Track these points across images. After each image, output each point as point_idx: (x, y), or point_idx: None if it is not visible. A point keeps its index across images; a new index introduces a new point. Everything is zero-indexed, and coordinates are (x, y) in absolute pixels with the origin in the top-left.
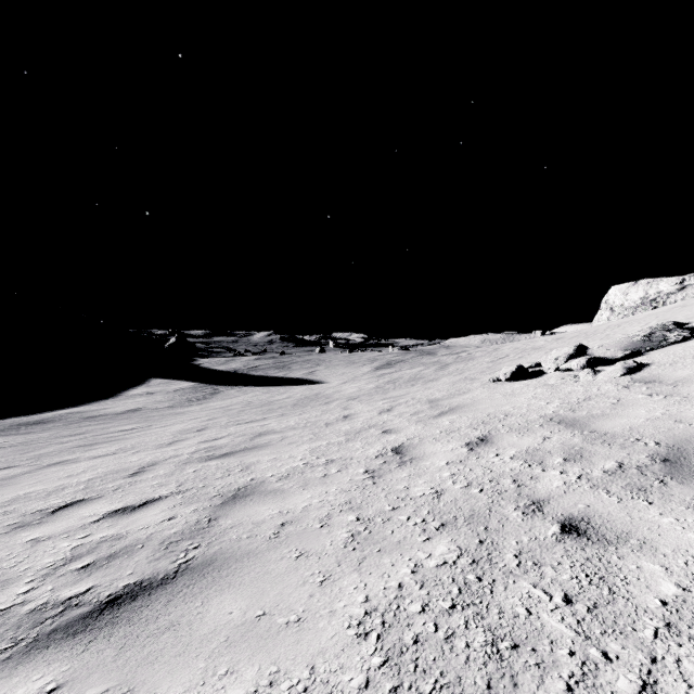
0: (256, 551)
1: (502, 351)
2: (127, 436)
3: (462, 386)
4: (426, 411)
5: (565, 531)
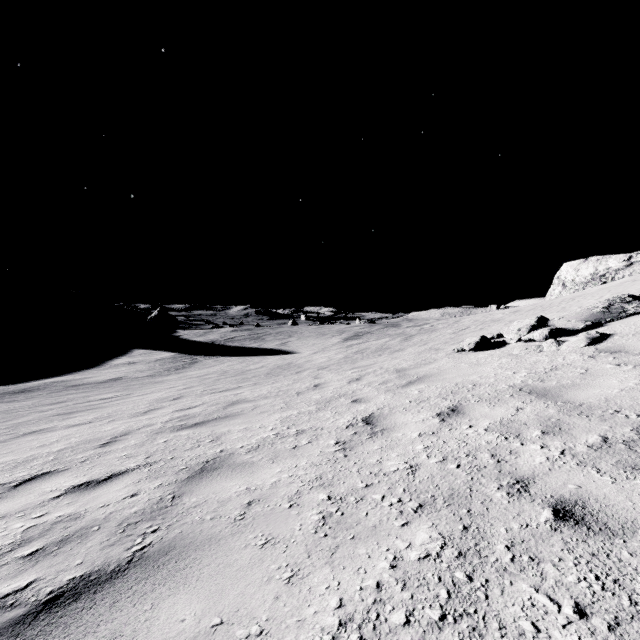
0: (219, 536)
1: (463, 323)
2: (106, 404)
3: (427, 356)
4: (394, 380)
5: (559, 518)
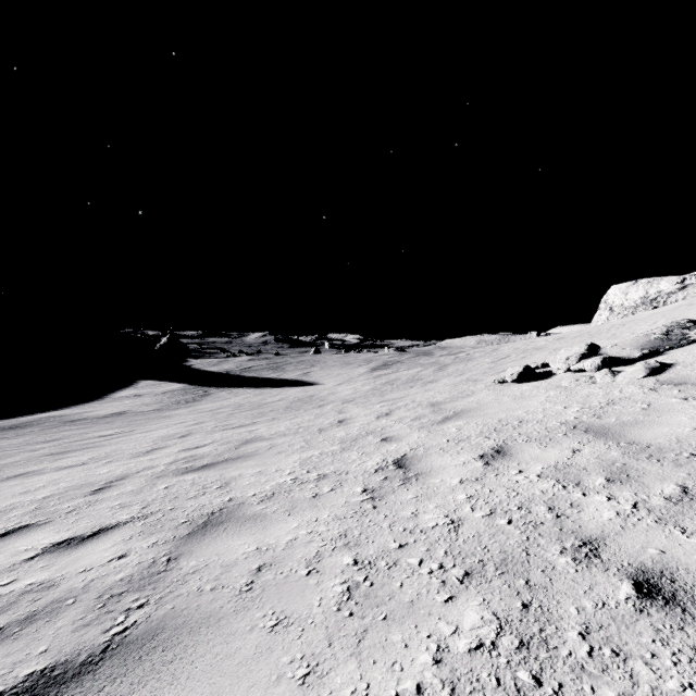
0: (219, 614)
1: (502, 352)
2: (104, 443)
3: (465, 388)
4: (429, 416)
5: (644, 594)
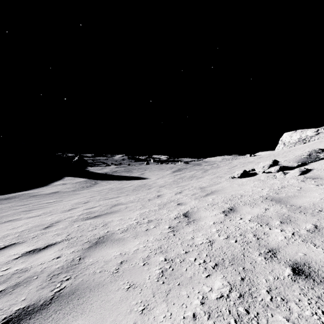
0: (103, 283)
1: (233, 163)
2: (49, 206)
3: (216, 180)
4: (199, 193)
5: (296, 273)
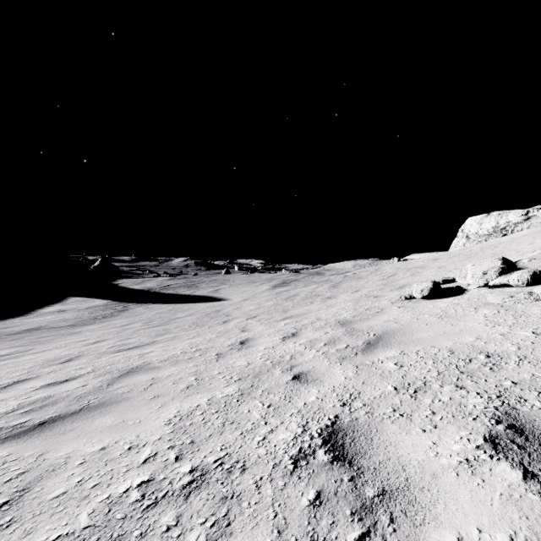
0: None
1: (386, 271)
2: None
3: (369, 304)
4: (345, 339)
5: None
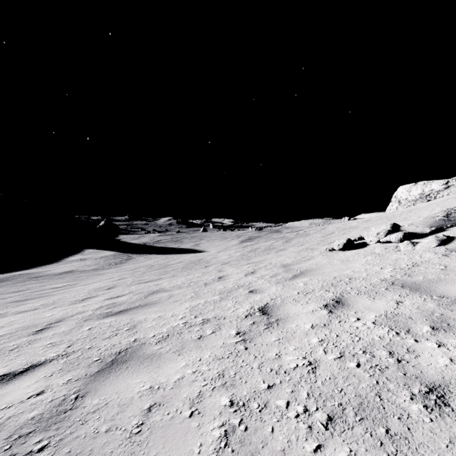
0: None
1: (328, 230)
2: (55, 293)
3: (305, 254)
4: (282, 274)
5: None
